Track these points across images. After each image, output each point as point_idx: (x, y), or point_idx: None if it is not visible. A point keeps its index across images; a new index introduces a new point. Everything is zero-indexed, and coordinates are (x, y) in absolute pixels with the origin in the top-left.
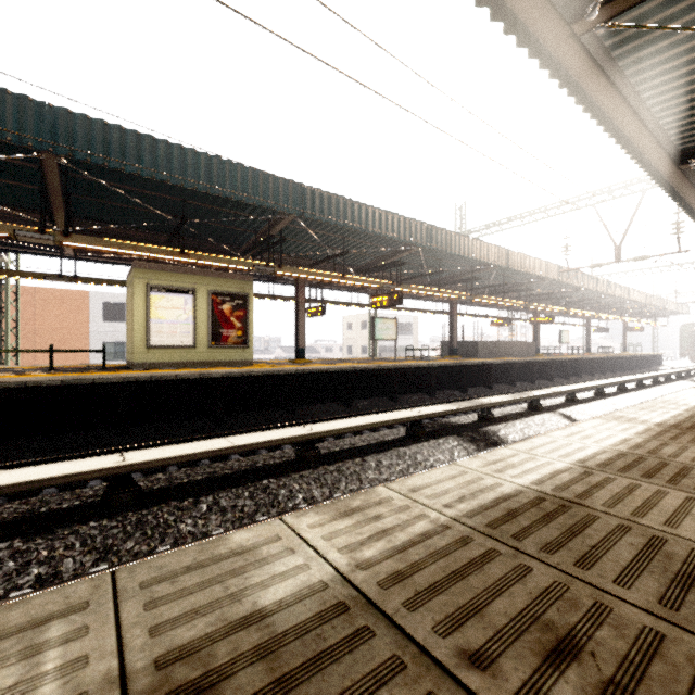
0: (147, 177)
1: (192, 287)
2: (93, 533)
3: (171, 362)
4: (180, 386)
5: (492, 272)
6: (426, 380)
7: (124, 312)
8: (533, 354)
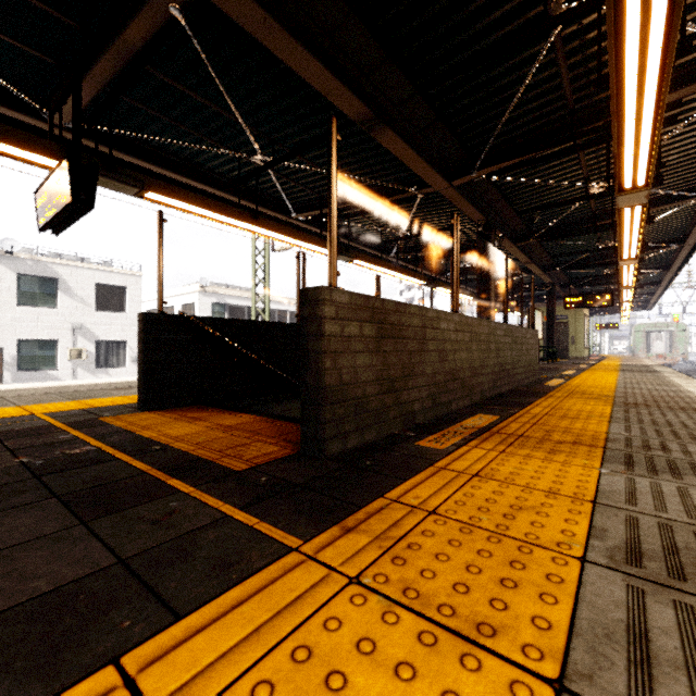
0: None
1: None
2: None
3: None
4: None
5: None
6: None
7: None
8: None
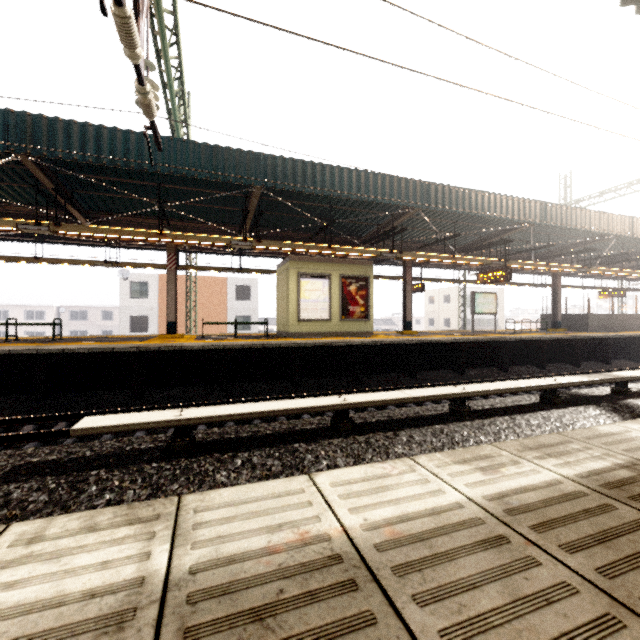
0: (318, 194)
1: (328, 273)
2: (343, 445)
3: (313, 332)
4: (332, 351)
5: (608, 241)
6: (535, 353)
7: (249, 292)
8: None
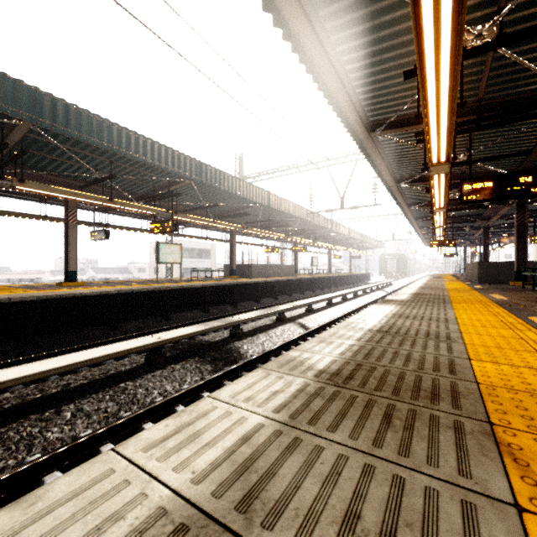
0: None
1: None
2: None
3: None
4: None
5: (260, 210)
6: (201, 298)
7: None
8: (293, 274)
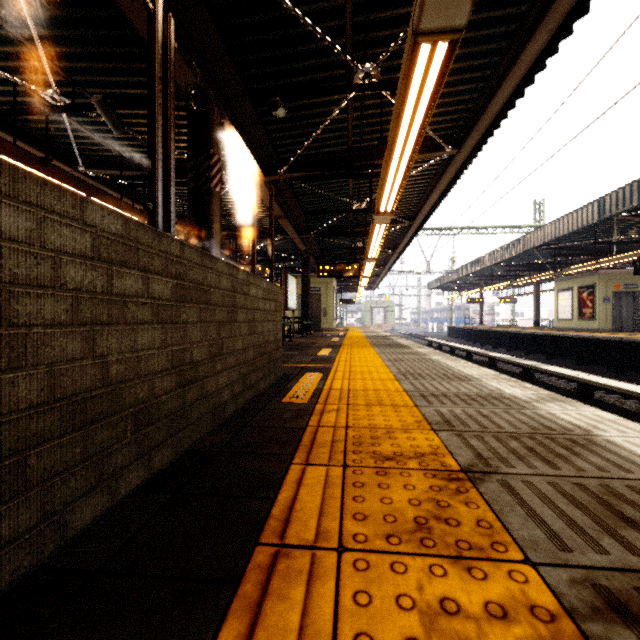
0: (492, 264)
1: (571, 286)
2: None
3: (564, 327)
4: (516, 336)
5: None
6: None
7: None
8: None
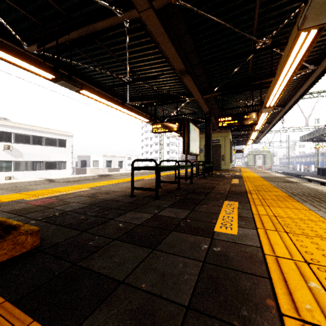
0: None
1: None
2: None
3: None
4: None
5: None
6: None
7: None
8: None
